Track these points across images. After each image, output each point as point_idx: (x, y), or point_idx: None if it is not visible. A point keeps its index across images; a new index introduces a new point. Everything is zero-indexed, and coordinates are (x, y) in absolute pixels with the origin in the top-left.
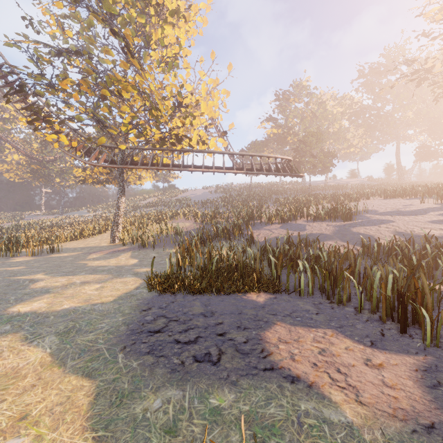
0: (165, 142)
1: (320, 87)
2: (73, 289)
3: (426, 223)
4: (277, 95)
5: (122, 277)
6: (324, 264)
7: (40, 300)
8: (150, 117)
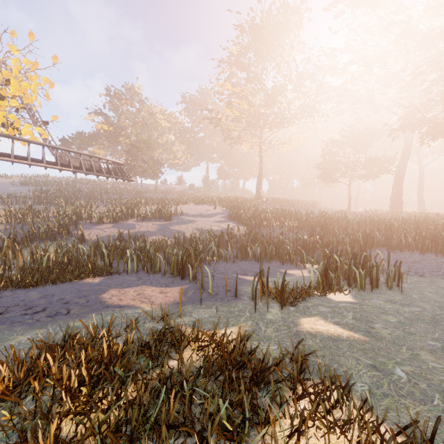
0: None
1: (151, 99)
2: None
3: (213, 223)
4: (109, 90)
5: None
6: (147, 252)
7: None
8: None
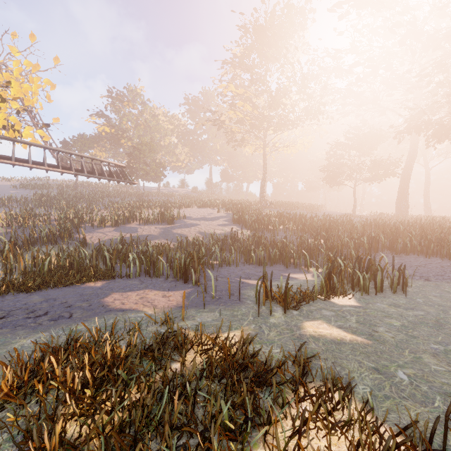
0: None
1: (153, 101)
2: None
3: (216, 226)
4: (110, 92)
5: None
6: (149, 255)
7: None
8: None
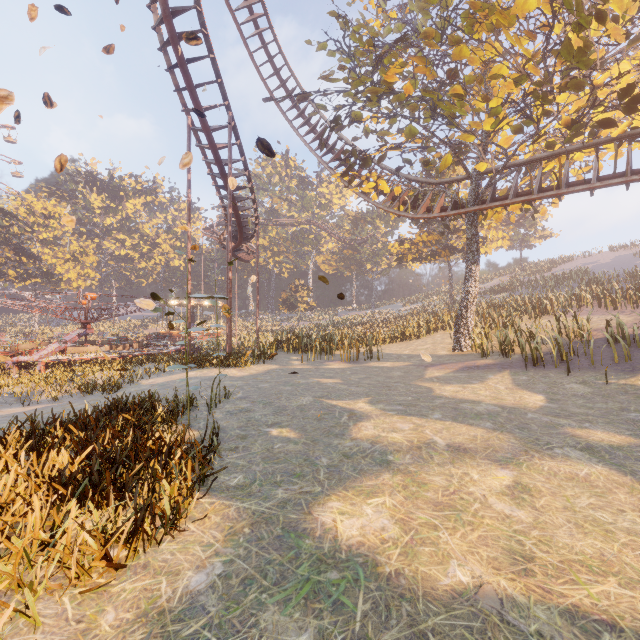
0: (579, 127)
1: None
2: (440, 470)
3: None
4: None
5: (555, 453)
6: None
7: (376, 495)
8: (555, 67)
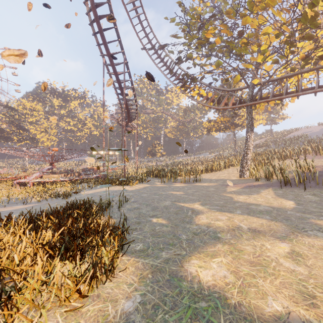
0: (308, 60)
1: None
2: (248, 243)
3: None
4: None
5: (309, 233)
6: None
7: (216, 256)
8: (297, 28)
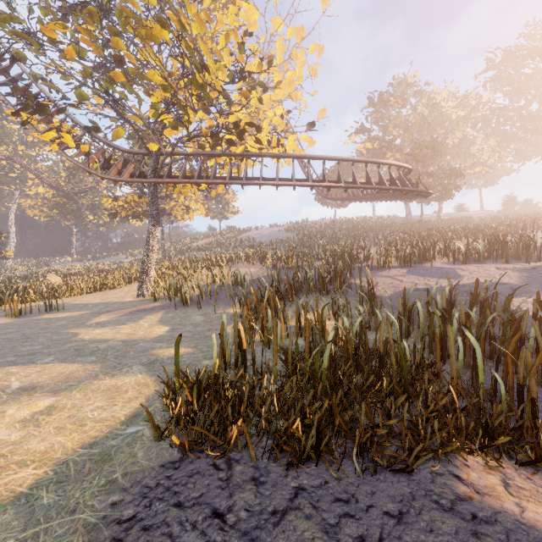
0: (218, 140)
1: (433, 83)
2: None
3: None
4: (371, 98)
5: (119, 372)
6: None
7: None
8: (193, 91)
